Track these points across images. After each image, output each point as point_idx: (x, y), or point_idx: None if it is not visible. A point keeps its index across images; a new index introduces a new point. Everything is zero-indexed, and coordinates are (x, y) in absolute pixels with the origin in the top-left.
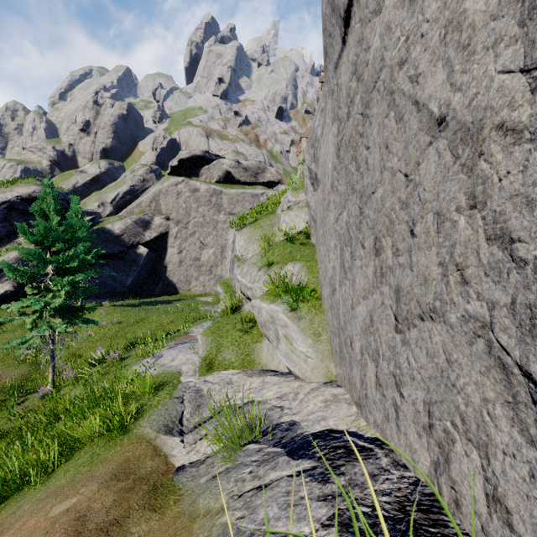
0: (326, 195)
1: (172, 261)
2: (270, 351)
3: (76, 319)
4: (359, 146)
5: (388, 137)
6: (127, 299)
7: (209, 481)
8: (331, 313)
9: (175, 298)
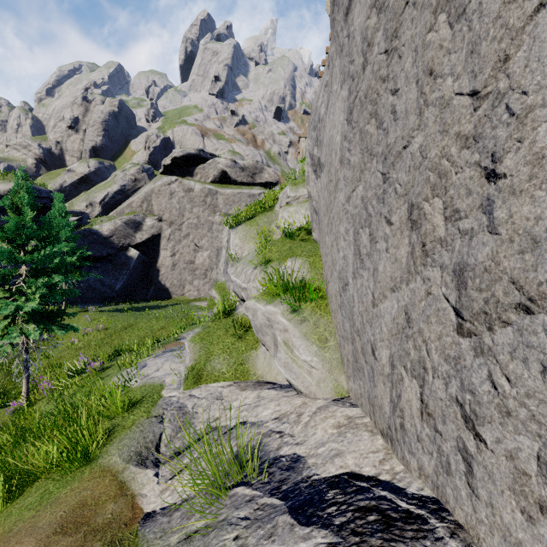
0: (333, 175)
1: (165, 264)
2: (267, 359)
3: (54, 325)
4: (381, 95)
5: (433, 57)
6: (117, 304)
7: (181, 543)
8: (340, 314)
9: (168, 303)
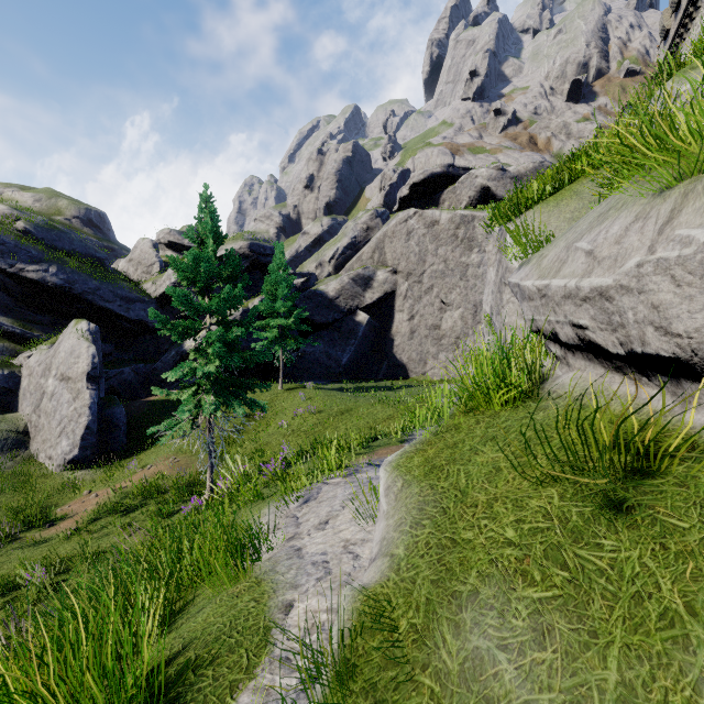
0: None
1: (400, 331)
2: None
3: (237, 399)
4: None
5: None
6: (342, 382)
7: None
8: None
9: (403, 383)
